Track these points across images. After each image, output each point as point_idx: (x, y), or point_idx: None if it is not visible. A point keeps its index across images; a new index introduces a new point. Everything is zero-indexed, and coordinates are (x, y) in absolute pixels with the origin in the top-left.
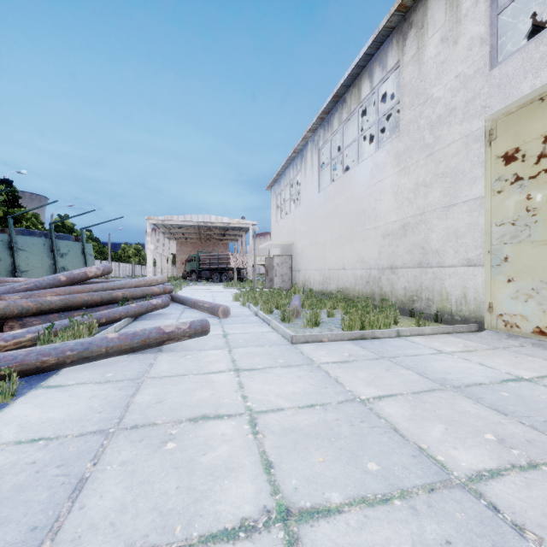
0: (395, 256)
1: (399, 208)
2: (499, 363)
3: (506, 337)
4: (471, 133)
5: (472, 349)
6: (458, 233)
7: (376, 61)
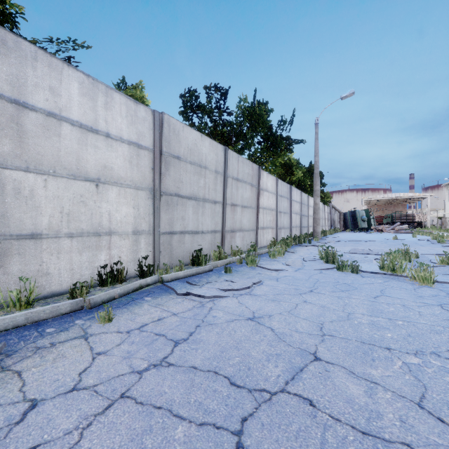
0: None
1: None
2: None
3: None
4: None
5: None
6: None
7: None
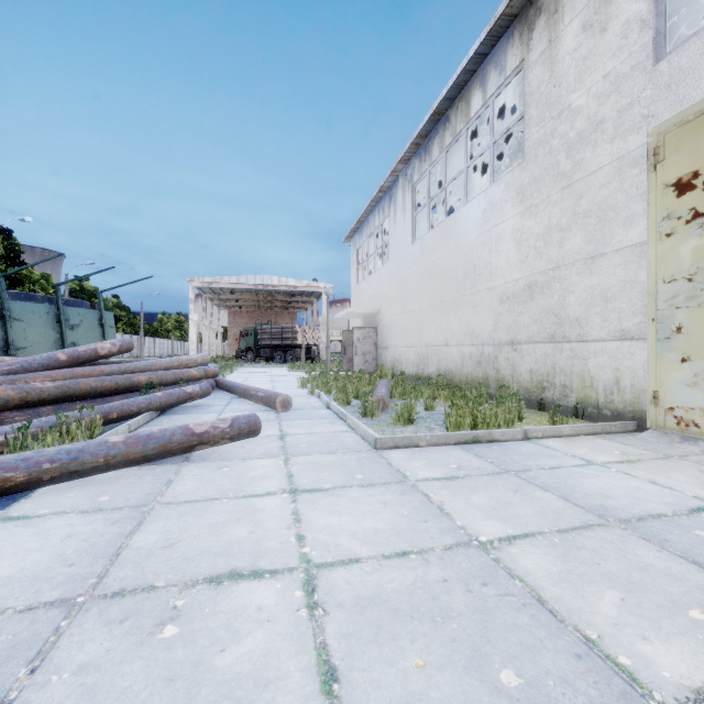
0: (517, 327)
1: (523, 261)
2: (679, 481)
3: (679, 440)
4: (626, 154)
5: (634, 459)
6: (608, 294)
7: (491, 62)
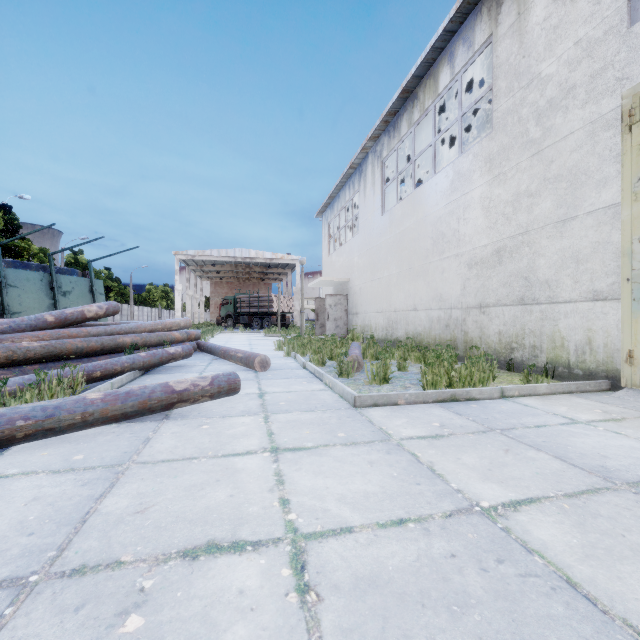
0: (485, 291)
1: (491, 227)
2: None
3: None
4: (599, 118)
5: (618, 417)
6: (579, 256)
7: (459, 39)
